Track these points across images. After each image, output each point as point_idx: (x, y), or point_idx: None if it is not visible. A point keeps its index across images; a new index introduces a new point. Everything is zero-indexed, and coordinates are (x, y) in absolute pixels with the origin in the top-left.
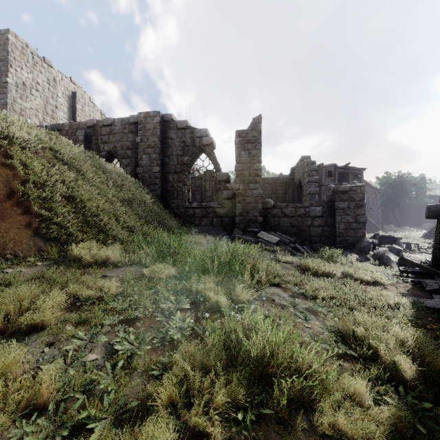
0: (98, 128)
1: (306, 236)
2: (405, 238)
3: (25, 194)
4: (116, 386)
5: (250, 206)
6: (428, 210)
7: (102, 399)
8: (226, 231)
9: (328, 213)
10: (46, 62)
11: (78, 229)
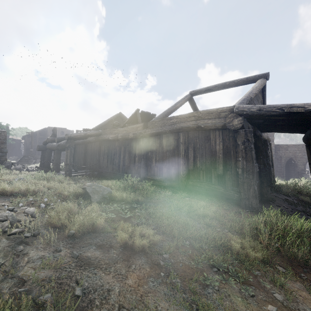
0: None
1: None
2: None
3: None
4: None
5: None
6: (39, 147)
7: None
8: None
9: None
10: None
11: None
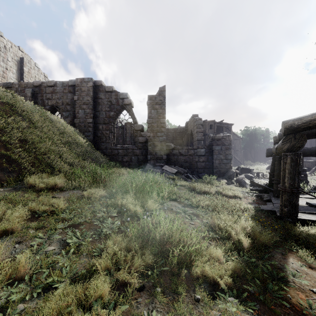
0: (43, 88)
1: (195, 168)
2: (257, 169)
3: None
4: (70, 263)
5: (158, 148)
6: (267, 151)
7: (61, 272)
8: (141, 165)
9: (209, 153)
10: None
11: (30, 164)
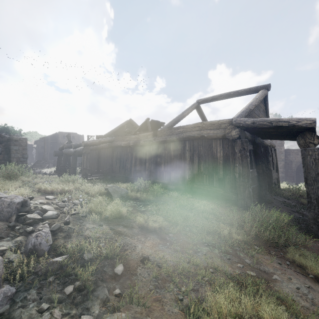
0: None
1: None
2: None
3: None
4: None
5: None
6: (56, 153)
7: None
8: None
9: (5, 152)
10: None
11: None
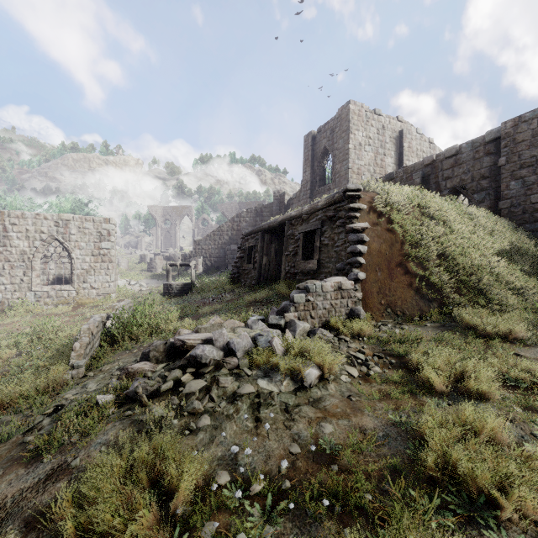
0: (438, 164)
1: None
2: None
3: (404, 255)
4: None
5: None
6: None
7: None
8: None
9: None
10: (376, 113)
11: (452, 290)
